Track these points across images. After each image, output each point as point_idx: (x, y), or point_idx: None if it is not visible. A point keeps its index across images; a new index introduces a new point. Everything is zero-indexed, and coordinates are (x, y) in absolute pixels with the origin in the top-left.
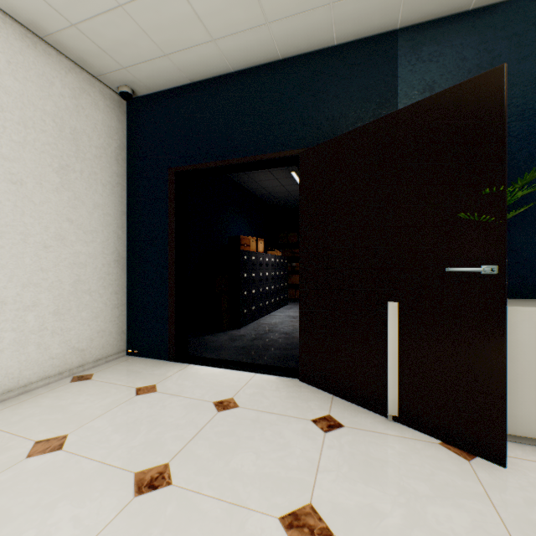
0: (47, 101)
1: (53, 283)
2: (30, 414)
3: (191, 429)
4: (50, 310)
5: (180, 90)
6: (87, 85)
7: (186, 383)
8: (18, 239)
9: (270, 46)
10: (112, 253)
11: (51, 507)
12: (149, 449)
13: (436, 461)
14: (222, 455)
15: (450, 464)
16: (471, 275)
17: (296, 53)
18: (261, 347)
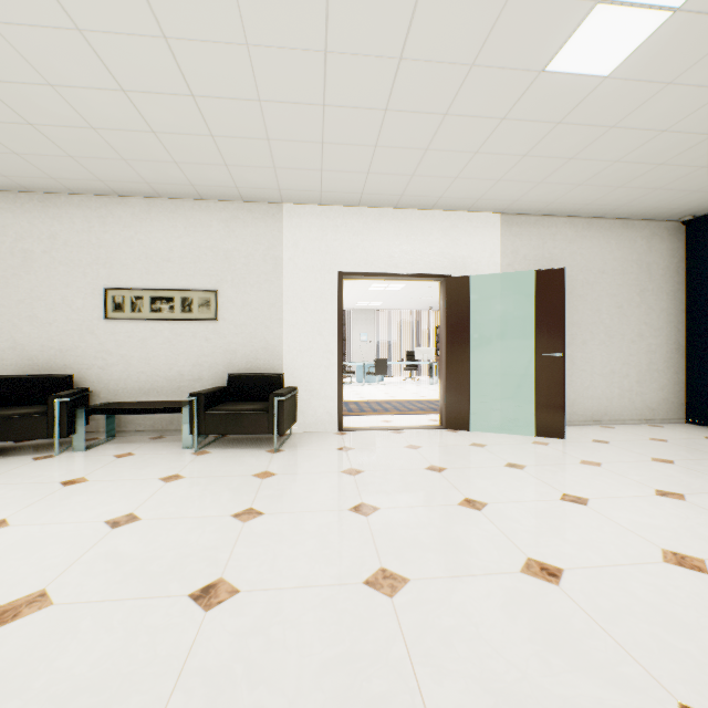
0: (632, 254)
1: (635, 363)
2: (635, 431)
3: None
4: (634, 380)
5: None
6: (655, 229)
7: None
8: (619, 338)
9: None
10: (672, 343)
11: (675, 451)
12: None
13: None
14: None
15: None
16: None
17: None
18: None
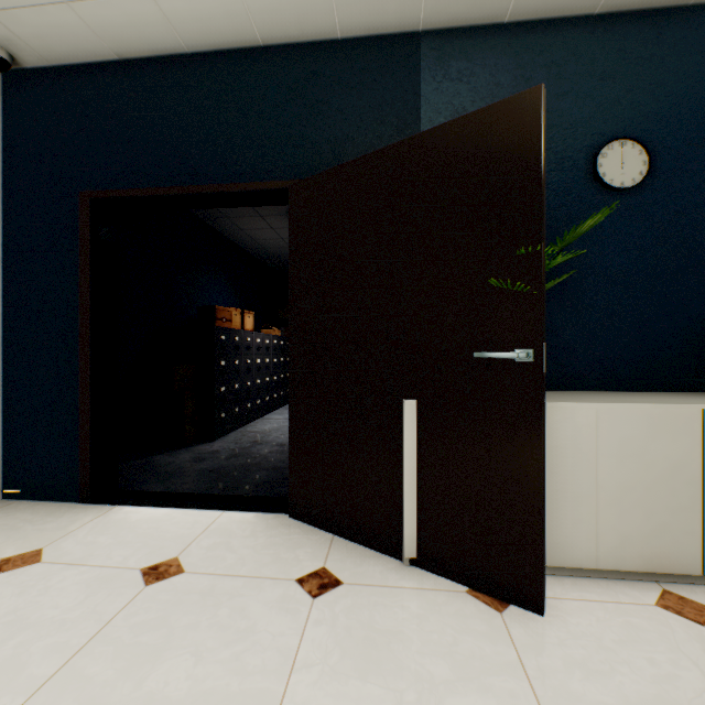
0: None
1: None
2: None
3: (87, 626)
4: None
5: (100, 68)
6: None
7: (100, 541)
8: None
9: (243, 21)
10: None
11: None
12: None
13: (461, 620)
14: (134, 669)
15: (478, 622)
16: (504, 363)
17: (283, 39)
18: (241, 469)
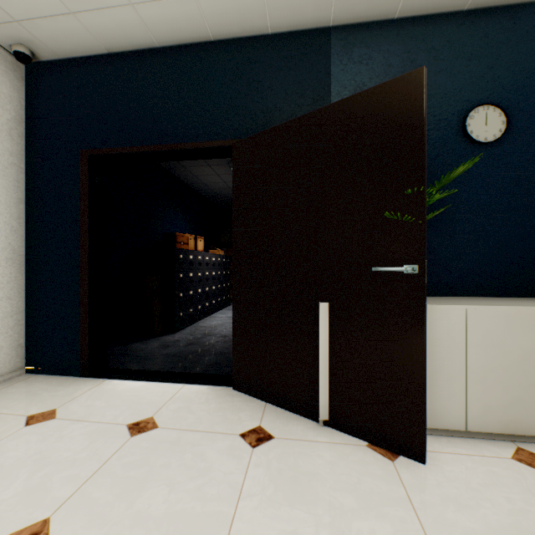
0: None
1: None
2: None
3: (91, 464)
4: None
5: (95, 59)
6: None
7: (97, 404)
8: None
9: (199, 23)
10: (3, 249)
11: None
12: (26, 501)
13: (363, 466)
14: (126, 494)
15: (375, 468)
16: (395, 275)
17: (228, 35)
18: (196, 354)
